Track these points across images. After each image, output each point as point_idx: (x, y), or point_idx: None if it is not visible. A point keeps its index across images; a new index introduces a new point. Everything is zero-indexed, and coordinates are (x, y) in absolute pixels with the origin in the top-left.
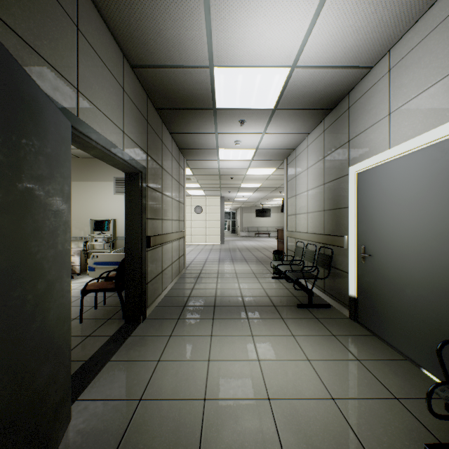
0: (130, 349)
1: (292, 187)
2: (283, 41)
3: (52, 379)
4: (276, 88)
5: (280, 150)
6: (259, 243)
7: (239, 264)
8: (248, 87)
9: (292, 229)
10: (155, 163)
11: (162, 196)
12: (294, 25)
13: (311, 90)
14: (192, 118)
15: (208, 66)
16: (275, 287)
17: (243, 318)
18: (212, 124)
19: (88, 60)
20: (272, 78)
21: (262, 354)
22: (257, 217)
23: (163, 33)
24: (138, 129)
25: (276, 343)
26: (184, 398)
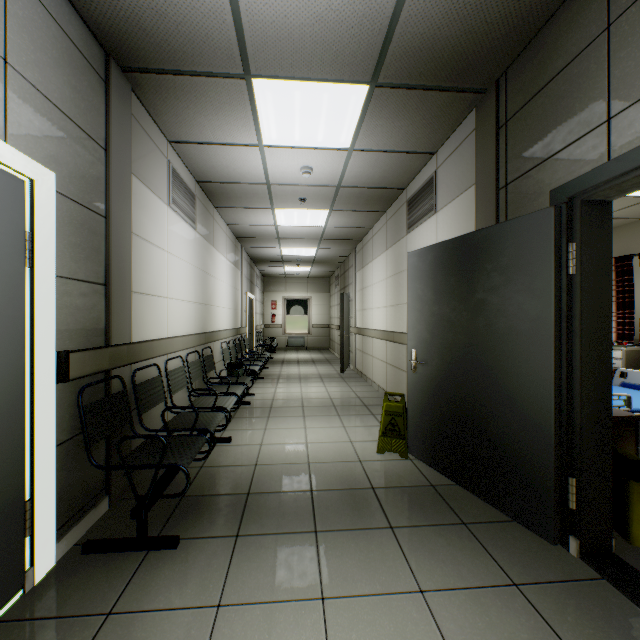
0: None
1: None
2: None
3: (509, 449)
4: None
5: None
6: None
7: None
8: None
9: None
10: None
11: None
12: None
13: None
14: None
15: None
16: None
17: None
18: None
19: (635, 34)
20: None
21: None
22: None
23: None
24: None
25: None
26: (453, 589)
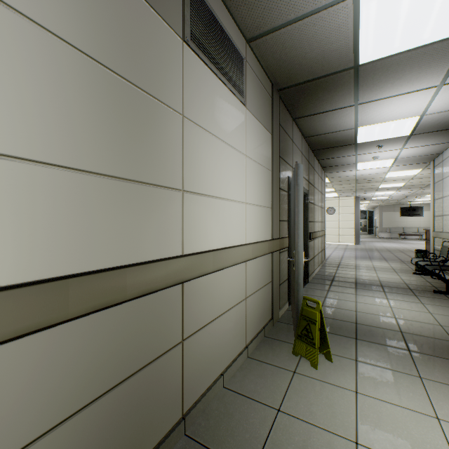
0: (306, 291)
1: (439, 189)
2: (409, 109)
3: None
4: (408, 126)
5: (422, 156)
6: (404, 245)
7: (377, 262)
8: (383, 130)
9: (438, 229)
10: (311, 186)
11: (313, 206)
12: (417, 103)
13: (444, 121)
14: (337, 150)
15: (353, 128)
16: (414, 279)
17: (380, 291)
18: (353, 151)
19: (294, 152)
20: (404, 123)
21: (393, 306)
22: (403, 216)
23: (328, 124)
24: (305, 170)
25: (406, 304)
26: (344, 309)
